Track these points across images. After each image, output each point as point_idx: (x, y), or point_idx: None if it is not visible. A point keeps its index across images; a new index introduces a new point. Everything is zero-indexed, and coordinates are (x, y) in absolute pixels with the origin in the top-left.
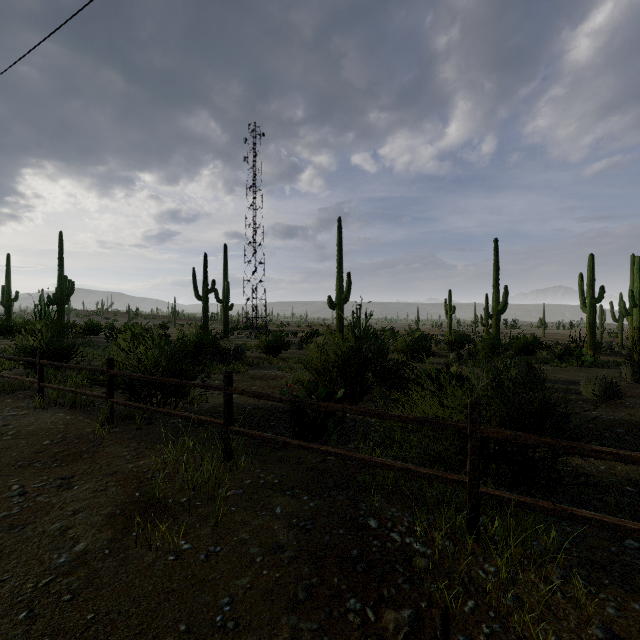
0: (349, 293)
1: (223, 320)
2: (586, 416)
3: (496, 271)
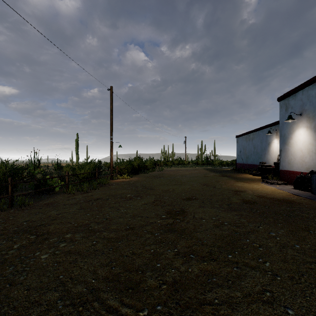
0: None
1: None
2: None
3: None
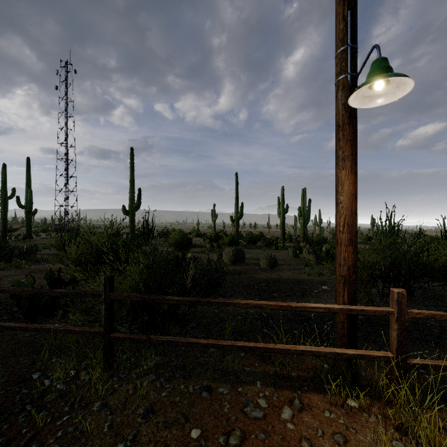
0: (139, 203)
1: (26, 223)
2: (254, 278)
3: (237, 193)
